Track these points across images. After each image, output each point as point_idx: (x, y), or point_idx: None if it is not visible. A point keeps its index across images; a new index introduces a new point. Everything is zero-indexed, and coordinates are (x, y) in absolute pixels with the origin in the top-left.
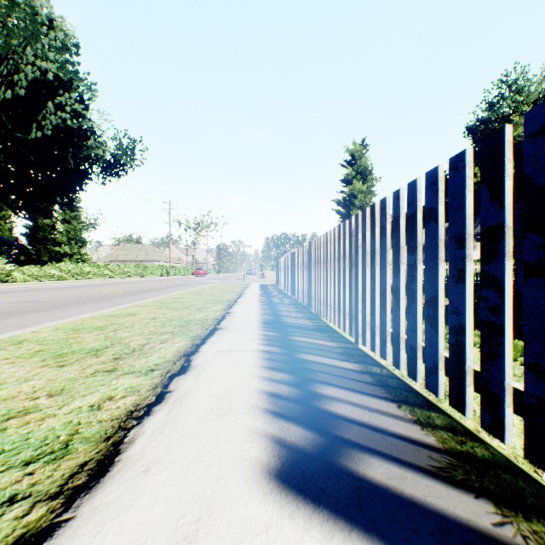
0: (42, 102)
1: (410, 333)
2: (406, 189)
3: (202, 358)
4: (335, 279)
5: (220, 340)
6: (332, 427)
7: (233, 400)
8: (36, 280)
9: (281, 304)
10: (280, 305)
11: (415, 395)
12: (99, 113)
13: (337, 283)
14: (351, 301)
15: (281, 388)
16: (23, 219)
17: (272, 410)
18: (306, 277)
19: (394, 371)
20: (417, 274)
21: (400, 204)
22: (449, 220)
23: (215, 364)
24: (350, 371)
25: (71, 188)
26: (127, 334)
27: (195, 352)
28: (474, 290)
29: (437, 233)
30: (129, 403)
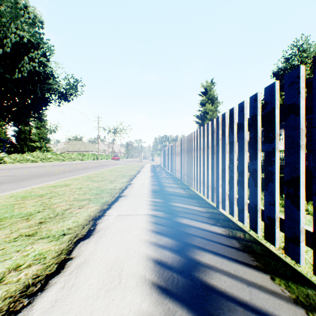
0: (21, 56)
1: (267, 206)
2: (264, 92)
3: (105, 222)
4: (201, 162)
5: (122, 205)
6: (217, 310)
7: (124, 270)
8: (18, 162)
9: (164, 178)
10: (163, 178)
11: (282, 264)
12: (55, 63)
13: (202, 165)
14: (213, 177)
15: (165, 255)
16: (11, 126)
17: (157, 283)
18: (180, 160)
19: (250, 232)
20: (275, 159)
21: (257, 105)
22: (314, 112)
23: (114, 228)
24: (219, 236)
25: (39, 108)
26: (57, 200)
27: (101, 217)
28: (281, 169)
29: (299, 124)
30: (31, 274)
